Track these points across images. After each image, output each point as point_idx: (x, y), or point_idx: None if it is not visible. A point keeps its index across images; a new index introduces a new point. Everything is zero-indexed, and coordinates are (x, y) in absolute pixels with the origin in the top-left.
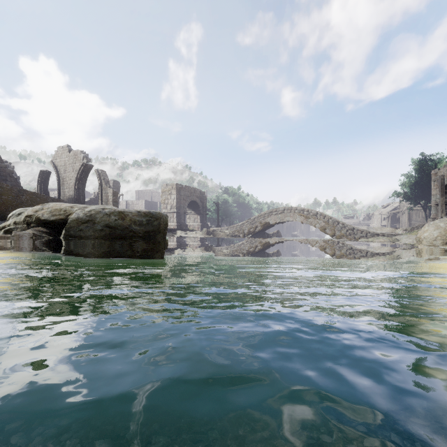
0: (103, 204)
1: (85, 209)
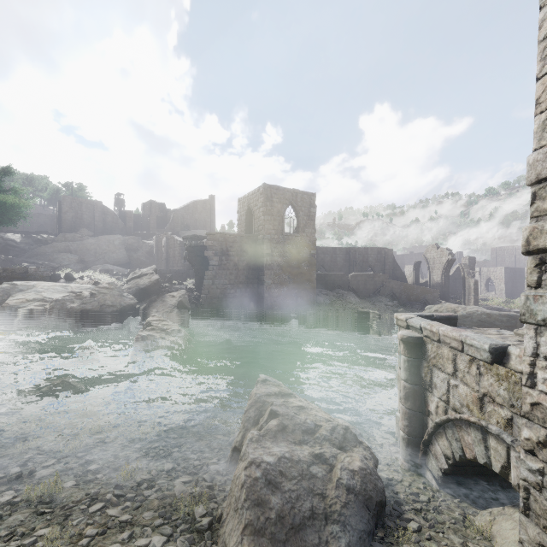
0: (465, 290)
1: (465, 309)
